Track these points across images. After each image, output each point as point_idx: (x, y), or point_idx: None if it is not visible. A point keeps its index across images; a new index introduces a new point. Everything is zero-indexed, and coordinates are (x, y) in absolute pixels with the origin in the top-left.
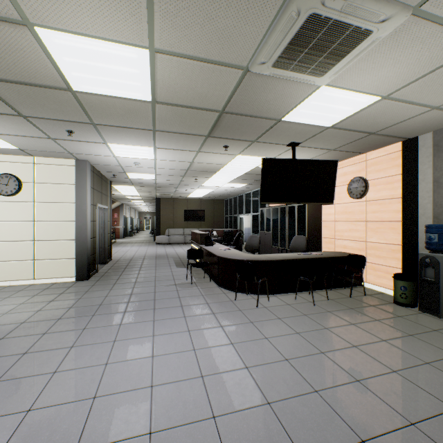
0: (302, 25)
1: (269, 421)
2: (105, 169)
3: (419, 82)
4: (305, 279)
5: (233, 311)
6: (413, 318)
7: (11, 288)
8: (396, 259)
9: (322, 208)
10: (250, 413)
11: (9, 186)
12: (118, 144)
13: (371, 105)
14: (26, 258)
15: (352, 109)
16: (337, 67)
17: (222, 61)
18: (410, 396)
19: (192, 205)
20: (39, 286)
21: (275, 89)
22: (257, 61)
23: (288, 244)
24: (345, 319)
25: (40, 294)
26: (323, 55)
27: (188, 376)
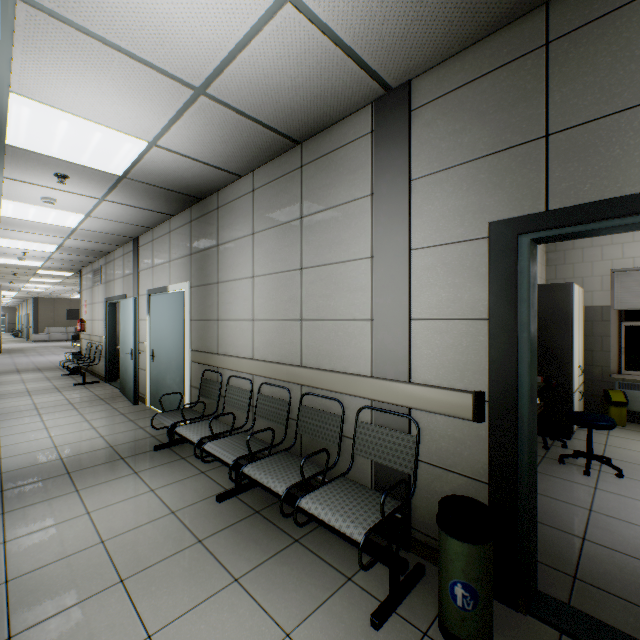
0: None
1: None
2: (7, 287)
3: None
4: None
5: None
6: None
7: None
8: None
9: None
10: None
11: None
12: (32, 284)
13: None
14: None
15: None
16: None
17: None
18: None
19: (77, 305)
20: None
21: None
22: None
23: None
24: None
25: None
26: None
27: None
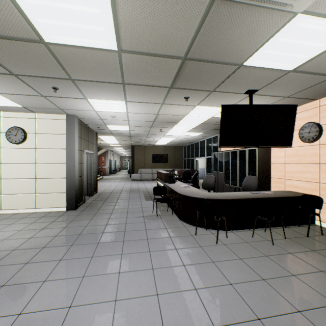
0: None
1: None
2: (90, 123)
3: None
4: (263, 219)
5: (194, 248)
6: None
7: (18, 215)
8: None
9: (271, 152)
10: None
11: (17, 136)
12: (95, 99)
13: None
14: (30, 192)
15: (323, 46)
16: None
17: None
18: None
19: (158, 151)
20: (38, 214)
21: (242, 24)
22: None
23: (239, 183)
24: (310, 264)
25: (37, 222)
26: None
27: None
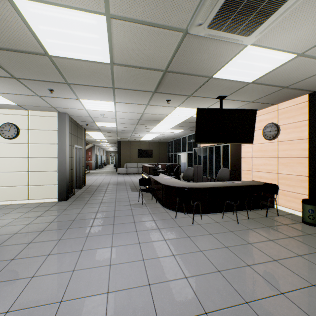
0: None
1: None
2: (80, 120)
3: None
4: (230, 203)
5: (174, 227)
6: None
7: (11, 206)
8: (303, 187)
9: (241, 147)
10: None
11: (10, 132)
12: (87, 99)
13: (287, 62)
14: (23, 184)
15: (271, 66)
16: (263, 26)
17: (166, 25)
18: None
19: (143, 146)
20: (32, 205)
21: (208, 50)
22: (195, 23)
23: (215, 175)
24: (264, 236)
25: (31, 211)
26: (252, 14)
27: (138, 284)
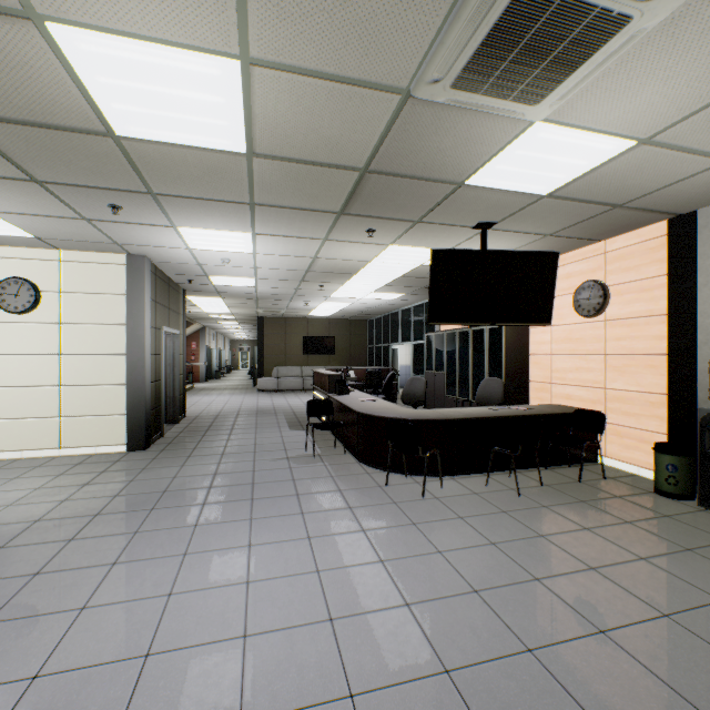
0: (507, 7)
1: (449, 706)
2: (175, 271)
3: (706, 112)
4: (504, 452)
5: (383, 505)
6: (690, 520)
7: (23, 462)
8: (657, 418)
9: (529, 333)
10: (414, 690)
11: (20, 298)
12: (193, 228)
13: (619, 156)
14: (47, 414)
15: (586, 164)
16: (565, 86)
17: (365, 80)
18: (698, 663)
19: (316, 329)
20: (68, 460)
21: (455, 129)
22: (426, 78)
23: (472, 392)
24: (572, 520)
25: (68, 473)
26: (542, 63)
27: (307, 619)
